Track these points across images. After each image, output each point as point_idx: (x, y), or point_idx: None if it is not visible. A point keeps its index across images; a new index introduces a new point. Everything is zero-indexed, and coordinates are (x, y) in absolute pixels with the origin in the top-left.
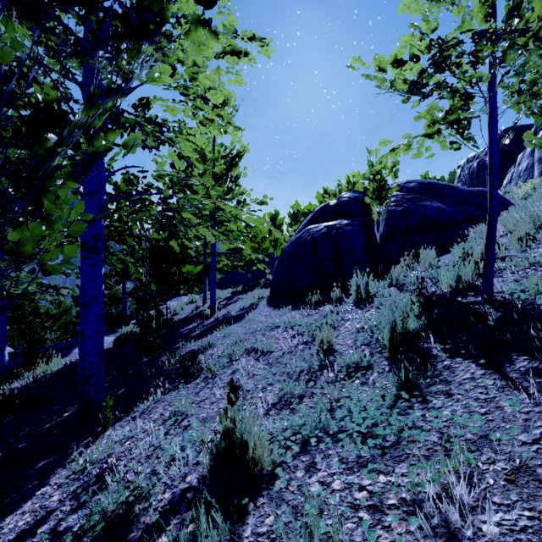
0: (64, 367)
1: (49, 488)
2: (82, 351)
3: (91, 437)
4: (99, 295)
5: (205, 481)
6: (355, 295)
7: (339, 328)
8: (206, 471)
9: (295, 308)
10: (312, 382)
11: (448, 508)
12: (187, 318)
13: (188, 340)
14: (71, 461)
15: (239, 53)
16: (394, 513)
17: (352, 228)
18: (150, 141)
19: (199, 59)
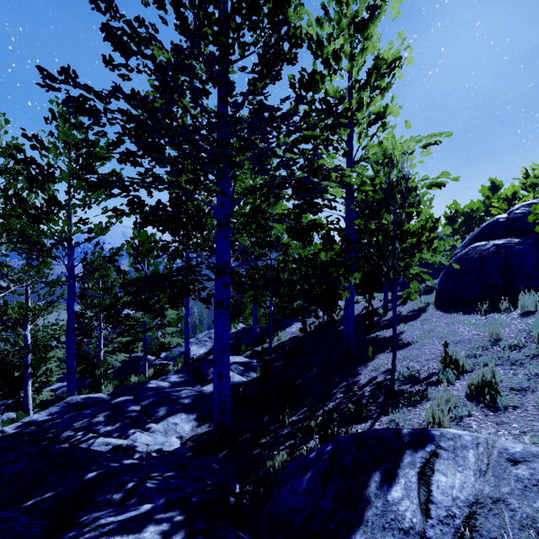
0: (290, 338)
1: (365, 372)
2: (346, 326)
3: (362, 363)
4: (353, 299)
5: (441, 371)
6: (522, 307)
7: (505, 328)
8: (439, 370)
9: (465, 313)
10: (486, 351)
11: (538, 372)
12: (362, 314)
13: (377, 329)
14: (364, 368)
15: (440, 186)
16: (520, 375)
17: (524, 247)
18: (389, 230)
19: (413, 185)
